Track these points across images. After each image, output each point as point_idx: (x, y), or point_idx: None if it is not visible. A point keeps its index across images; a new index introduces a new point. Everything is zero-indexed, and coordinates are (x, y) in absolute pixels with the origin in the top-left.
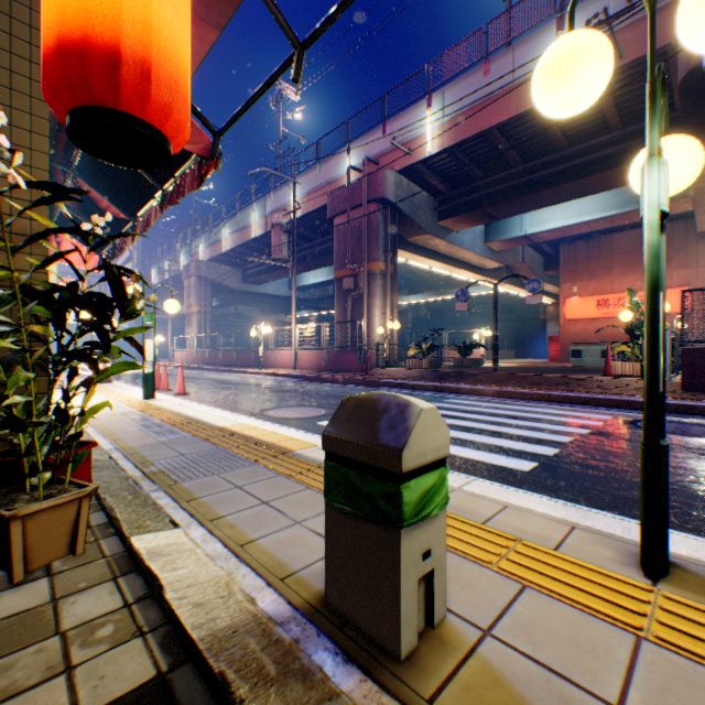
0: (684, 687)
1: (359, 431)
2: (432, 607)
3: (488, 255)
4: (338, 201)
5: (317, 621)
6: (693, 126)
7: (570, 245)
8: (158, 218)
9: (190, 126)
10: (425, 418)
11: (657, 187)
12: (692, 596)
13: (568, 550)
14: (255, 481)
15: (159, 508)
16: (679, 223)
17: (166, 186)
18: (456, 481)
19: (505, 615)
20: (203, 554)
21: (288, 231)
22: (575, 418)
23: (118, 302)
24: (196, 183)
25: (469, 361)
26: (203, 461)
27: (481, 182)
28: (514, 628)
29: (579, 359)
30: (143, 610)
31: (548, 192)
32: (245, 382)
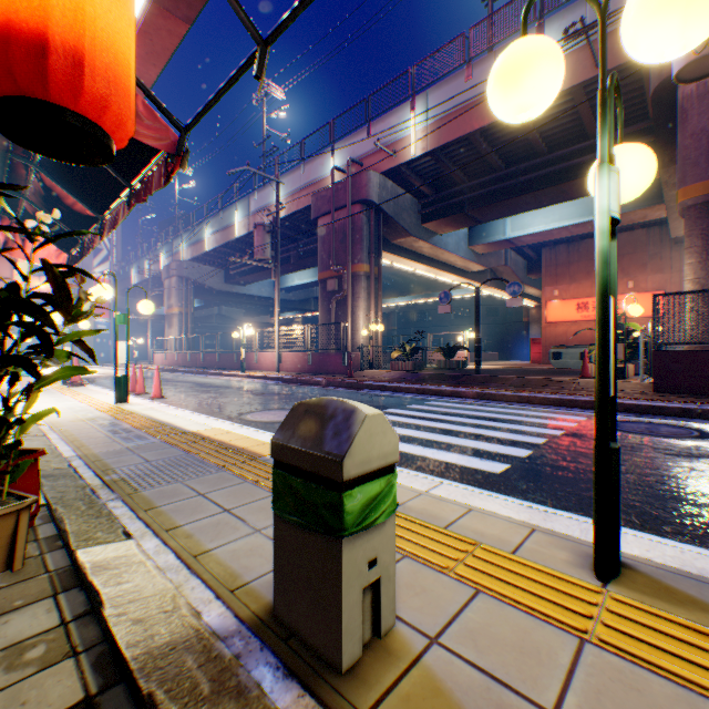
0: (620, 690)
1: (305, 438)
2: (379, 616)
3: (472, 257)
4: (322, 201)
5: (263, 635)
6: (665, 135)
7: (551, 249)
8: (125, 216)
9: (134, 120)
10: (370, 424)
11: (607, 194)
12: (639, 597)
13: (526, 553)
14: (219, 488)
15: (113, 518)
16: (654, 229)
17: (134, 183)
18: (425, 485)
19: (454, 621)
20: (152, 567)
21: (271, 232)
22: (551, 419)
23: (61, 304)
24: (163, 180)
25: (453, 364)
26: (168, 467)
27: (465, 185)
28: (462, 635)
29: (560, 361)
30: (80, 629)
31: (529, 196)
32: (225, 385)
